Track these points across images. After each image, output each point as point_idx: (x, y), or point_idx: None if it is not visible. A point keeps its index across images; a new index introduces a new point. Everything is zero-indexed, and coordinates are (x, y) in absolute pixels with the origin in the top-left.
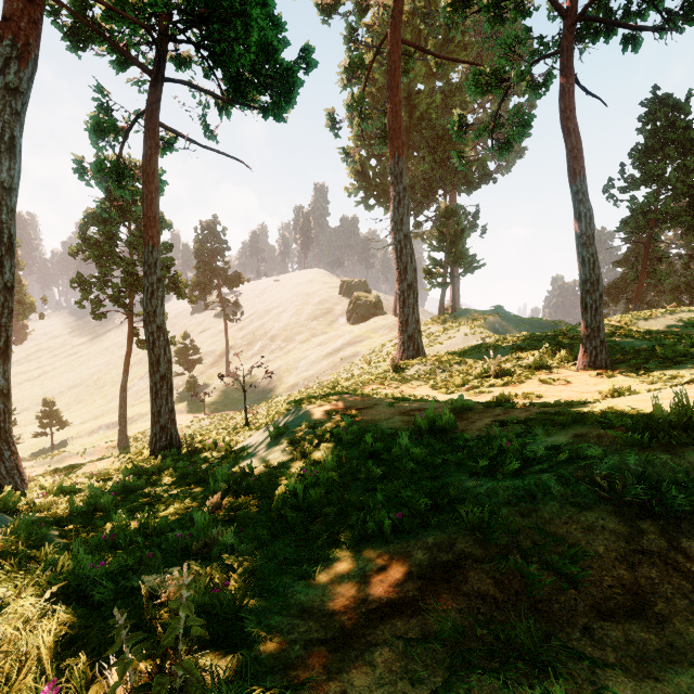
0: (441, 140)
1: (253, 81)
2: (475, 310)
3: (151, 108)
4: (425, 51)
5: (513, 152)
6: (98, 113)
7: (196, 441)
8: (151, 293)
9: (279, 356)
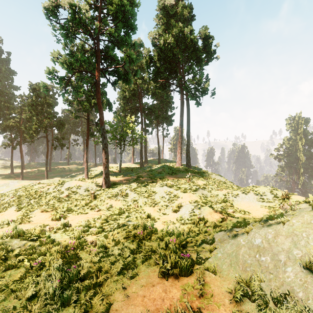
0: None
1: None
2: None
3: None
4: None
5: None
6: None
7: None
8: None
9: None
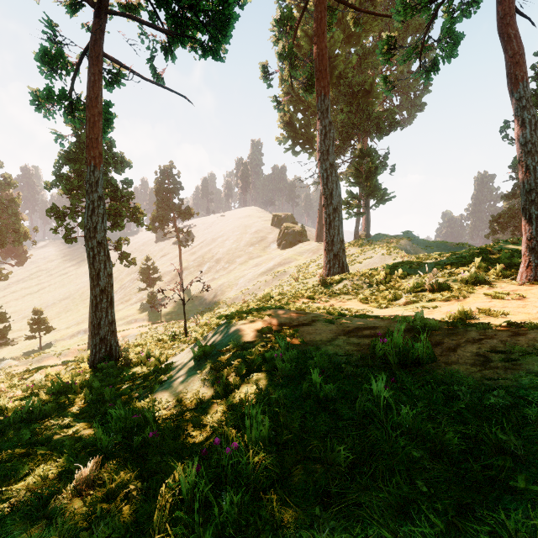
0: (356, 94)
1: (193, 21)
2: (387, 235)
3: (94, 38)
4: (347, 4)
5: (415, 106)
6: (51, 49)
7: (135, 352)
8: (91, 210)
9: (222, 275)
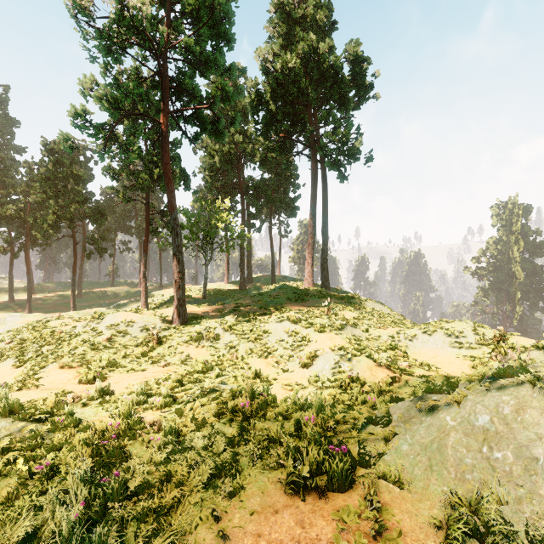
0: None
1: None
2: None
3: None
4: None
5: None
6: None
7: None
8: None
9: None
